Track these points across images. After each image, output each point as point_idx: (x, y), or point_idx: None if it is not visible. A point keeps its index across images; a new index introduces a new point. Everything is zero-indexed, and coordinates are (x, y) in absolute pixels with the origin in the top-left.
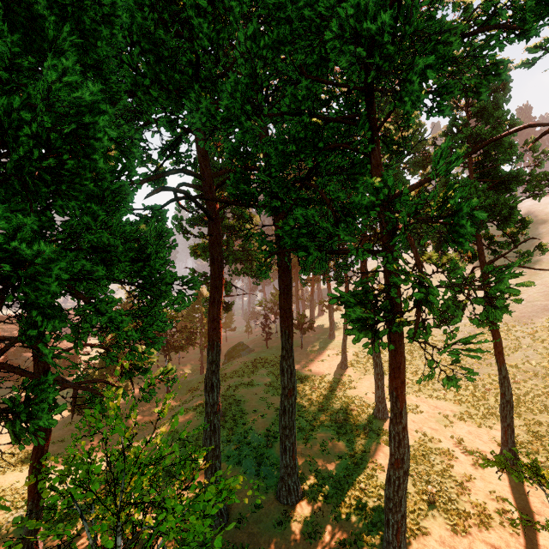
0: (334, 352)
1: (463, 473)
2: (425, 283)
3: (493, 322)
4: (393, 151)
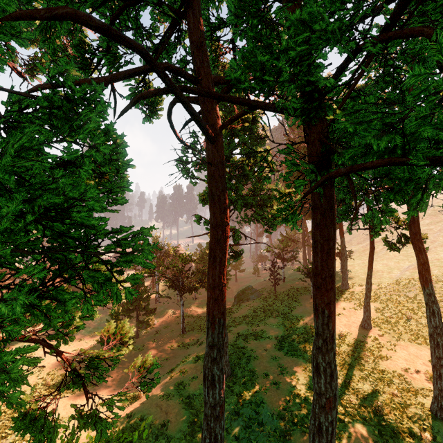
0: (351, 306)
1: None
2: None
3: None
4: None
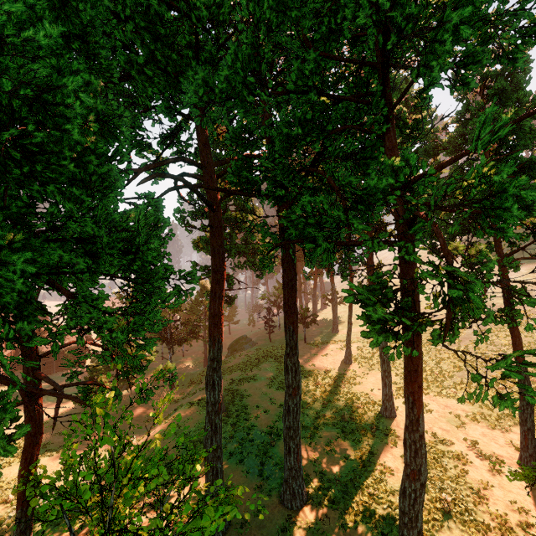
0: (338, 347)
1: (480, 480)
2: (461, 278)
3: (513, 319)
4: (406, 135)
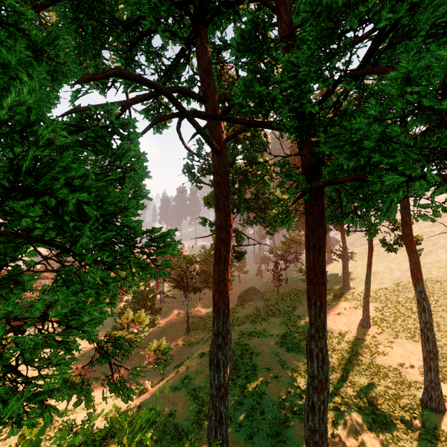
0: (351, 306)
1: None
2: None
3: None
4: None
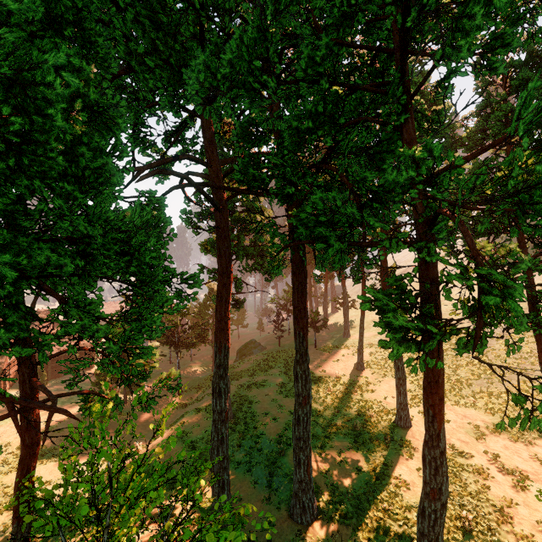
0: (350, 352)
1: (502, 497)
2: (496, 281)
3: (540, 325)
4: (424, 128)
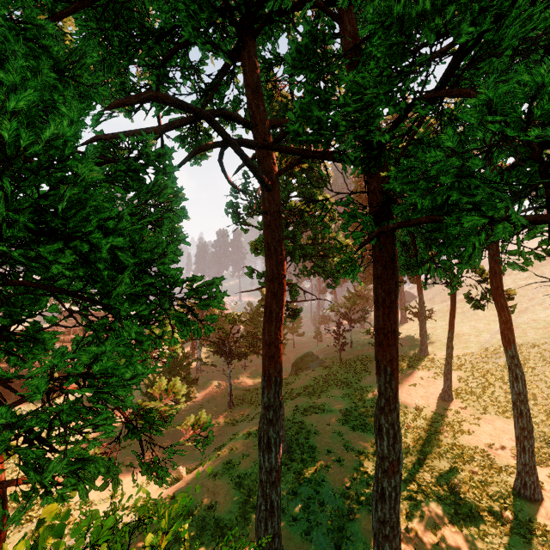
0: (430, 375)
1: None
2: None
3: None
4: None
